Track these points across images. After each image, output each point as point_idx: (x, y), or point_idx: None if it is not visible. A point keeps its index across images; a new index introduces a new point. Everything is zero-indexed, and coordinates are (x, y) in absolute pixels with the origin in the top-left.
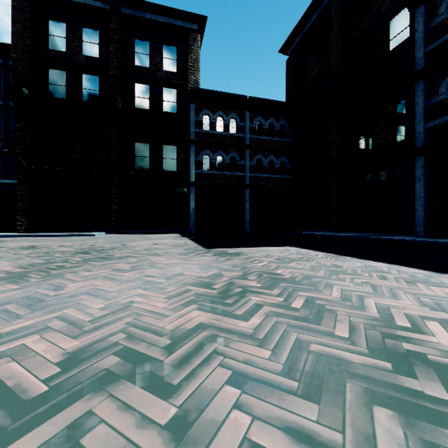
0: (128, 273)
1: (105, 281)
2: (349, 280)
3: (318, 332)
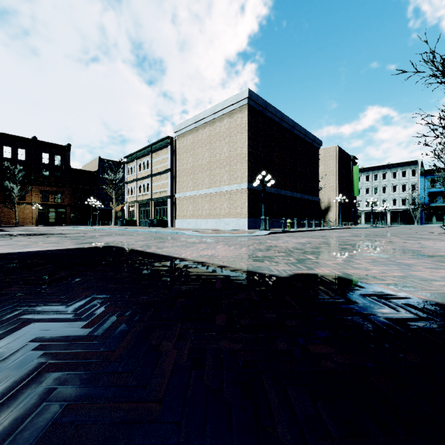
0: (128, 238)
1: (128, 237)
2: (47, 240)
3: (77, 237)
